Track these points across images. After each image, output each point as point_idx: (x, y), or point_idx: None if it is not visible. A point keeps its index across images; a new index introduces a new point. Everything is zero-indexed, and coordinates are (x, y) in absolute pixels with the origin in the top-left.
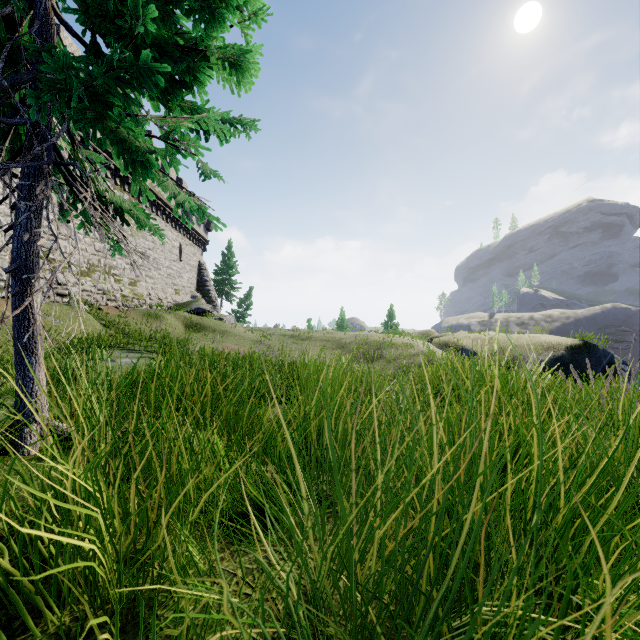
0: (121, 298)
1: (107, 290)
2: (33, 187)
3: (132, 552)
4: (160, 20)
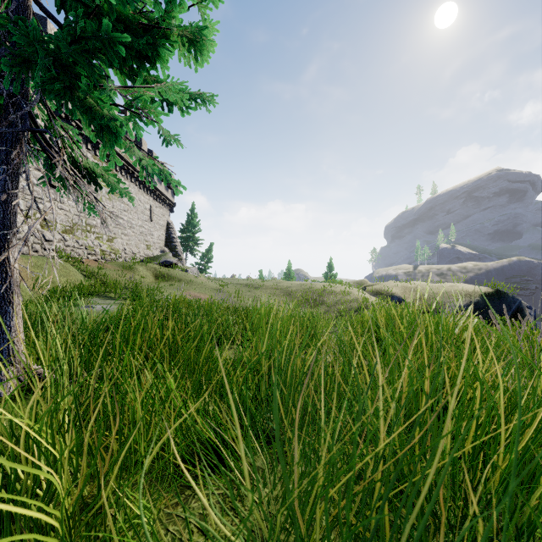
0: (100, 252)
1: (88, 245)
2: (10, 152)
3: (90, 497)
4: None
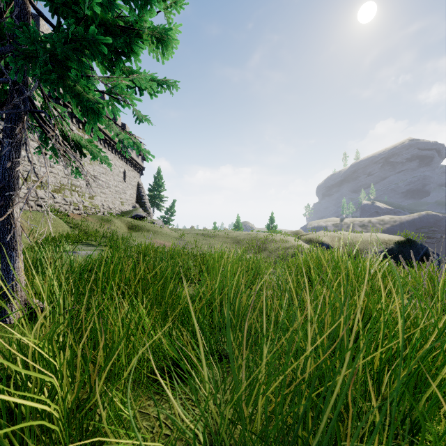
0: (83, 208)
1: (73, 202)
2: (14, 128)
3: (81, 400)
4: (105, 6)
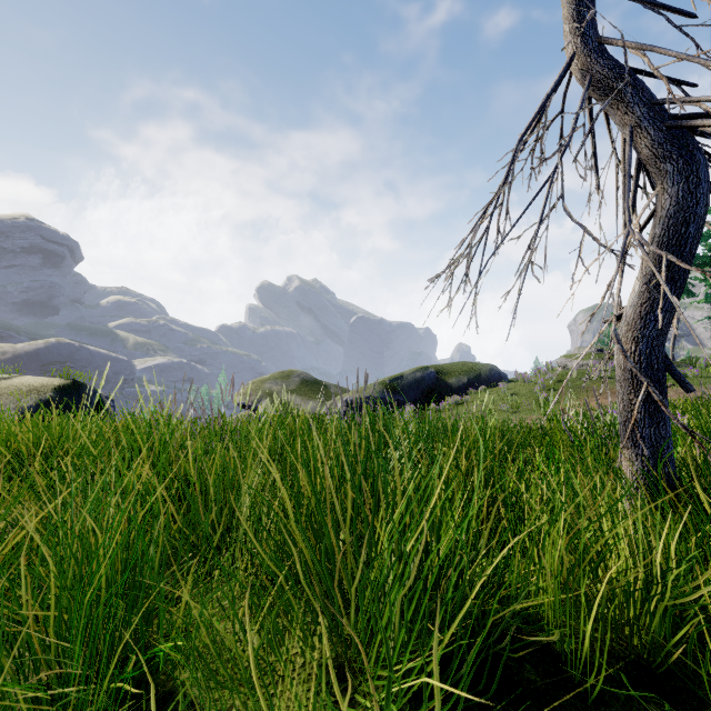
0: None
1: None
2: None
3: None
4: None
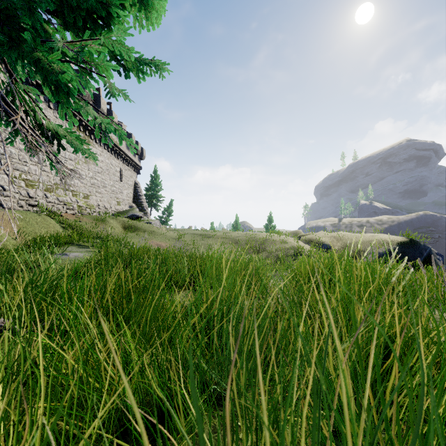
0: (77, 207)
1: (67, 202)
2: None
3: None
4: None
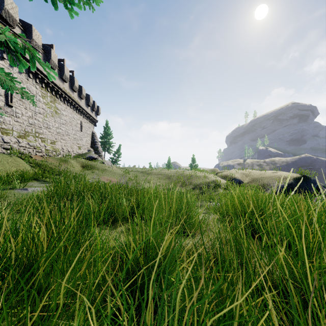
0: (45, 151)
1: (36, 146)
2: None
3: None
4: None
